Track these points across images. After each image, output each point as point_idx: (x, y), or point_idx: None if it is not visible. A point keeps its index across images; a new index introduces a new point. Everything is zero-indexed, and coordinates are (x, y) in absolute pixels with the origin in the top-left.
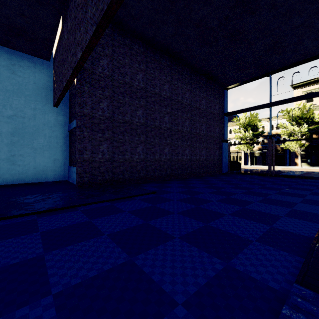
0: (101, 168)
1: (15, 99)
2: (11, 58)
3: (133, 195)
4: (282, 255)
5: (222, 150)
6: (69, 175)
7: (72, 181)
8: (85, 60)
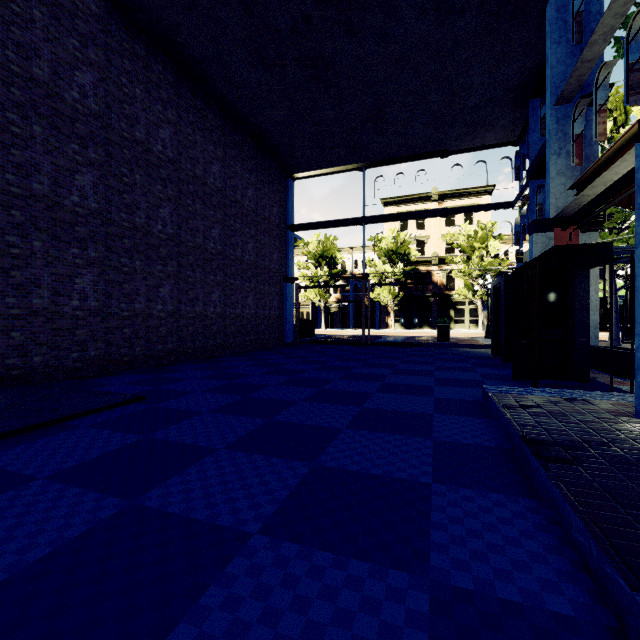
0: None
1: None
2: None
3: (67, 414)
4: (500, 505)
5: (284, 298)
6: None
7: None
8: None
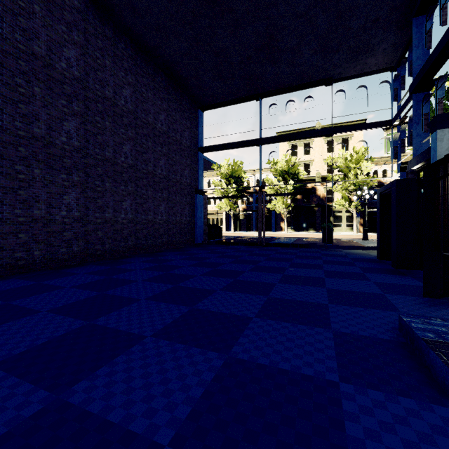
0: None
1: None
2: None
3: None
4: None
5: (194, 207)
6: None
7: None
8: None
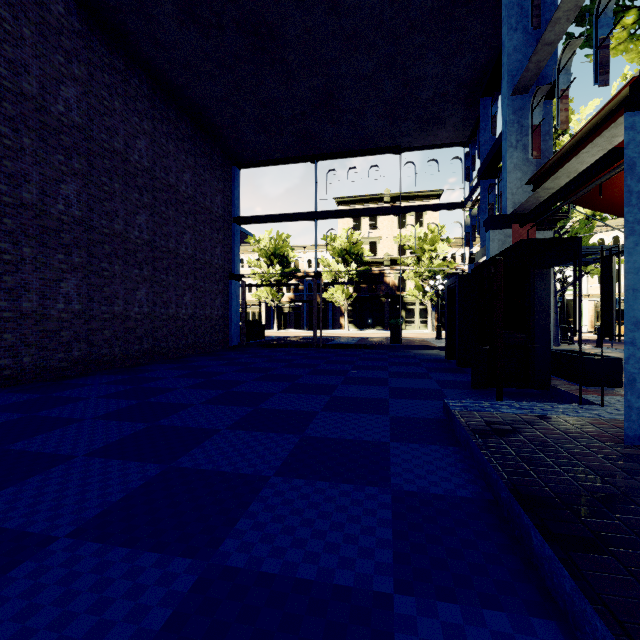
0: None
1: None
2: None
3: None
4: None
5: (229, 297)
6: None
7: None
8: None
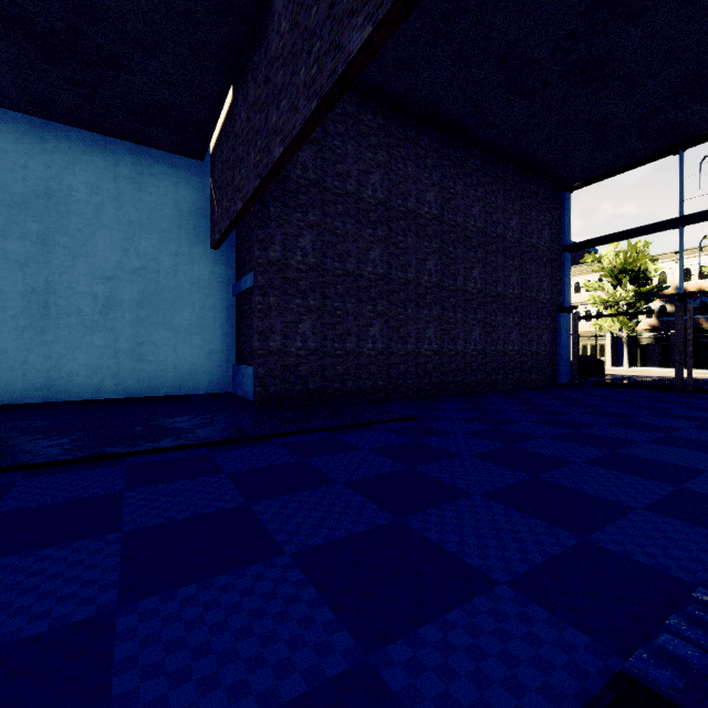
0: (301, 369)
1: (143, 239)
2: (138, 161)
3: (371, 421)
4: (701, 535)
5: (557, 331)
6: (236, 382)
7: (244, 394)
8: (287, 160)
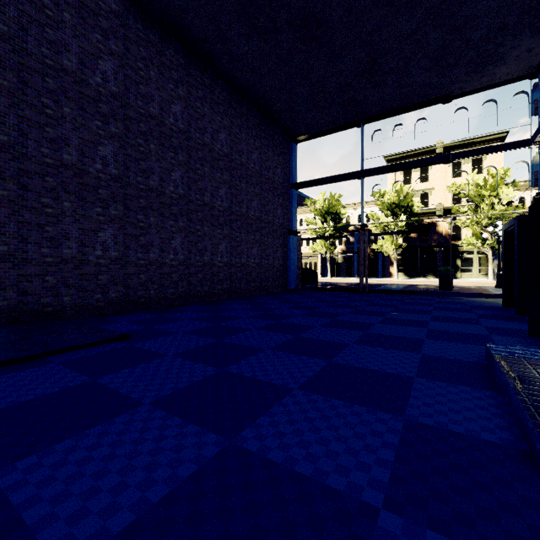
0: None
1: None
2: None
3: (51, 349)
4: None
5: (287, 249)
6: None
7: None
8: None
